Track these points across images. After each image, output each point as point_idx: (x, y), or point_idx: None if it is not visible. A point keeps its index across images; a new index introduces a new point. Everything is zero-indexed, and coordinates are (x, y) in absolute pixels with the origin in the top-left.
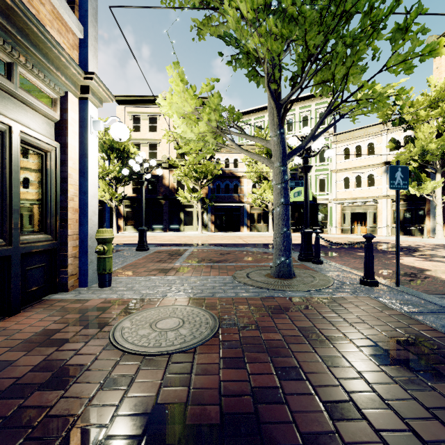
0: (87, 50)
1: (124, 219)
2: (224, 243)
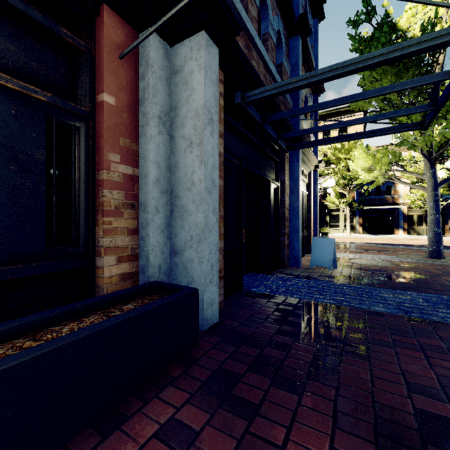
0: (317, 149)
1: None
2: (378, 243)
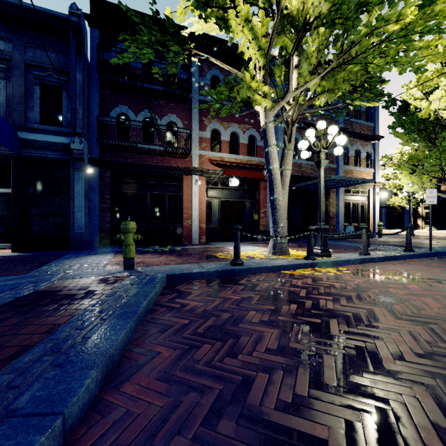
0: (375, 175)
1: (422, 219)
2: None
